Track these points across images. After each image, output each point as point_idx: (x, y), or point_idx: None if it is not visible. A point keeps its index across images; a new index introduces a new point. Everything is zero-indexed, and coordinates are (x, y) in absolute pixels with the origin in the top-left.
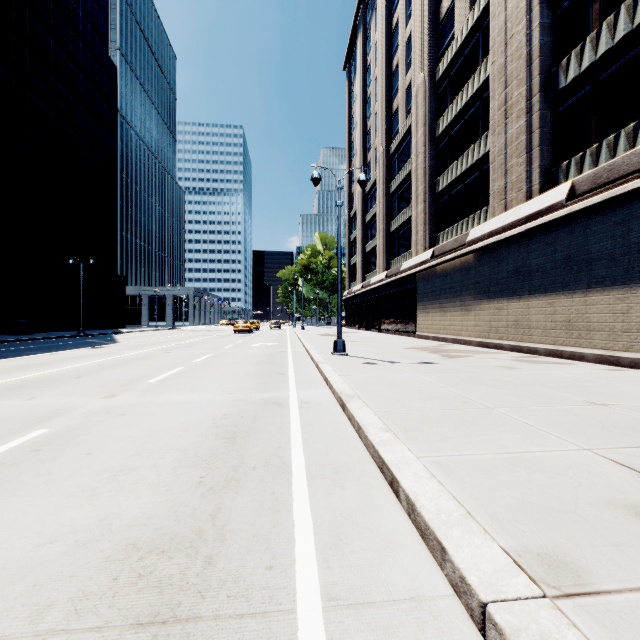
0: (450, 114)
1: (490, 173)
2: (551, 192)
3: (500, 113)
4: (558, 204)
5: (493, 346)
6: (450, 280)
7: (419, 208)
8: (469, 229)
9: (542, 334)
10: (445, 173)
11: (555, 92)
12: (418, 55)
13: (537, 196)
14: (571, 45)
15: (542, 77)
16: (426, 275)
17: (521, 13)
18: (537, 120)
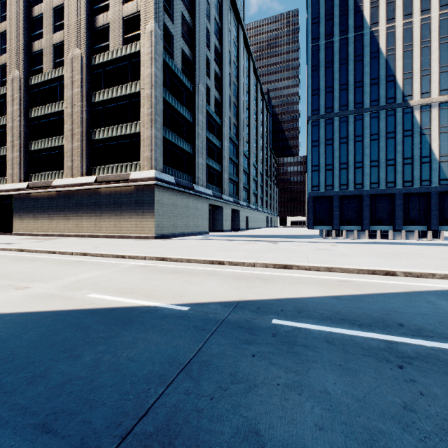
0: (40, 111)
1: (65, 157)
2: (90, 177)
3: (70, 133)
4: (92, 183)
5: (67, 236)
6: (41, 203)
7: (15, 154)
8: (53, 178)
9: (87, 229)
10: (37, 142)
11: (92, 139)
12: (14, 56)
13: (85, 176)
14: (97, 125)
15: (87, 131)
16: (22, 197)
17: (79, 99)
18: (85, 146)
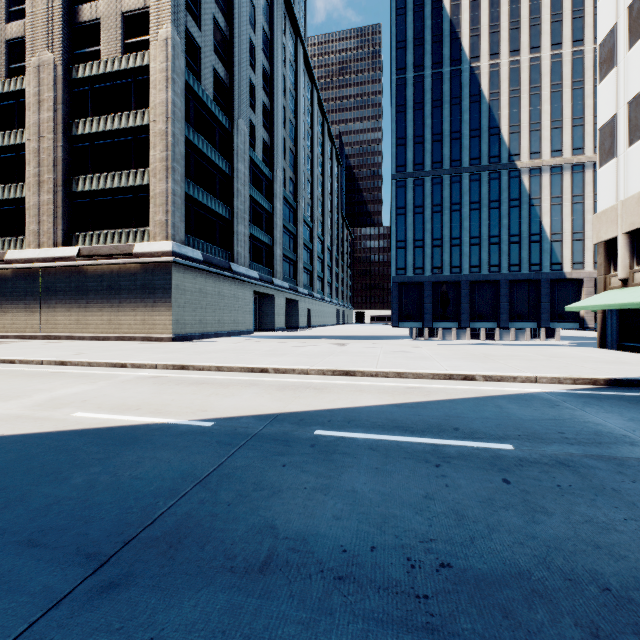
0: None
1: (27, 216)
2: (69, 248)
3: (35, 180)
4: (73, 257)
5: (30, 337)
6: None
7: None
8: (6, 248)
9: (64, 328)
10: None
11: (72, 191)
12: None
13: (61, 246)
14: (81, 171)
15: (65, 178)
16: None
17: (51, 129)
18: (61, 202)
